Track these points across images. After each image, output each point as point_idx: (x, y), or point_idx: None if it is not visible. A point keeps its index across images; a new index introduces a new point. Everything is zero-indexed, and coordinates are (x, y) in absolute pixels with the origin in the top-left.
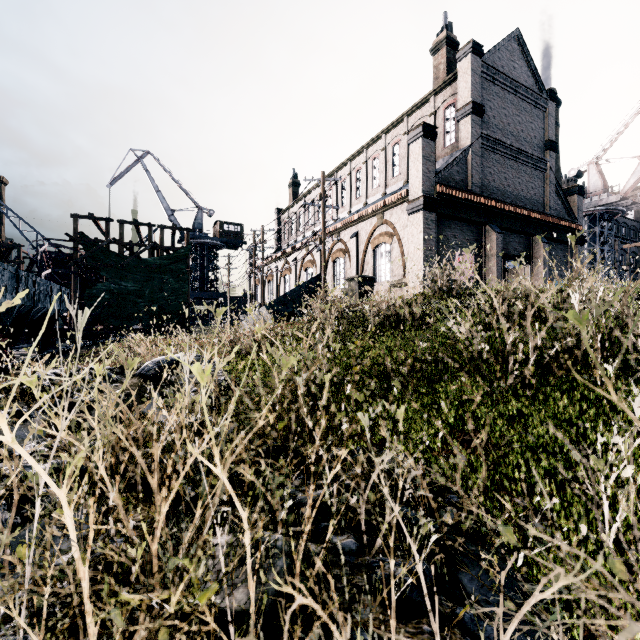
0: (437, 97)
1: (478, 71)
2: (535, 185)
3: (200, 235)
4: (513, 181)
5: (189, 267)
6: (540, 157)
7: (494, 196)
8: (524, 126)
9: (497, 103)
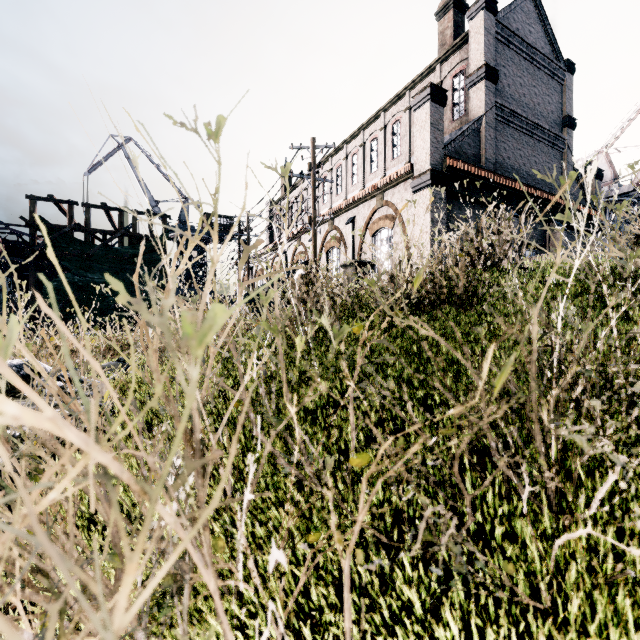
0: (443, 65)
1: (492, 31)
2: (552, 166)
3: (186, 228)
4: (529, 160)
5: None
6: (558, 134)
7: (509, 175)
8: (541, 99)
9: (512, 70)
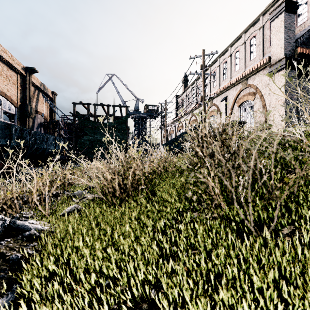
0: None
1: None
2: None
3: (137, 112)
4: None
5: (127, 126)
6: None
7: None
8: None
9: None
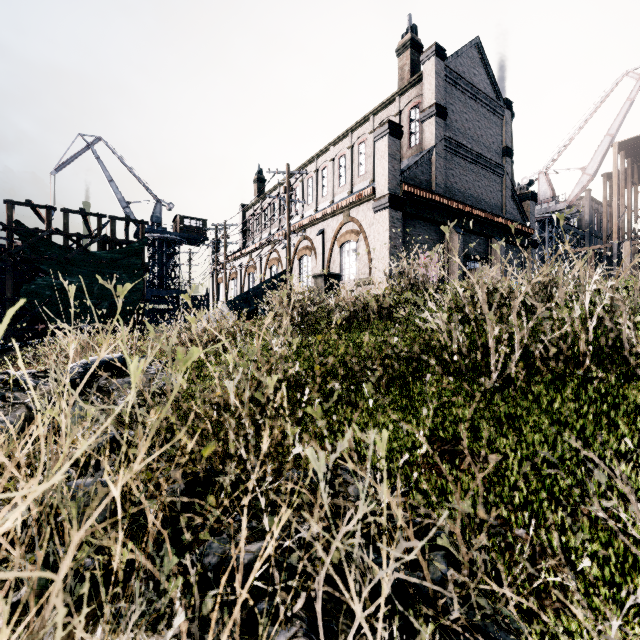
0: (402, 98)
1: (441, 74)
2: (493, 189)
3: (158, 229)
4: (473, 184)
5: (144, 262)
6: (498, 162)
7: (456, 198)
8: (483, 132)
9: (459, 107)
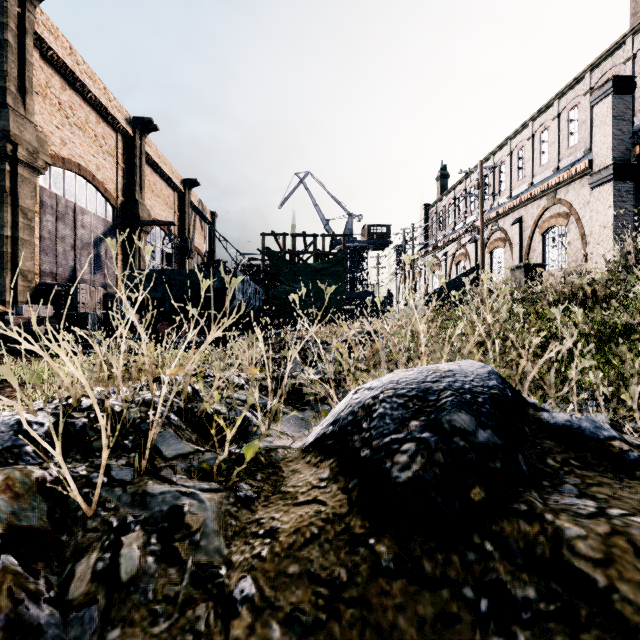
0: (636, 37)
1: None
2: None
3: (350, 240)
4: None
5: (345, 269)
6: None
7: None
8: None
9: None
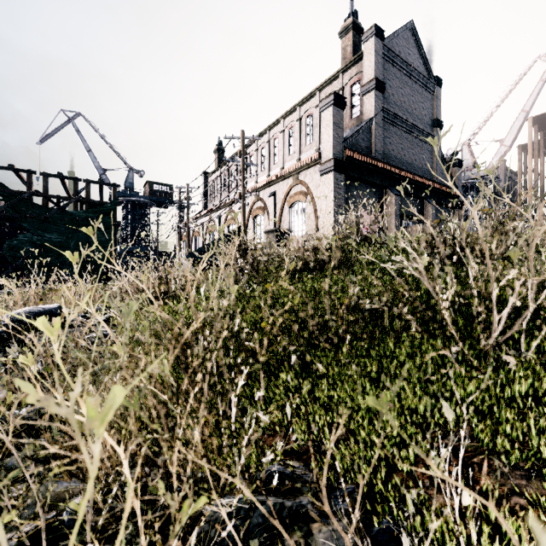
0: (345, 75)
1: (380, 52)
2: (425, 156)
3: (131, 193)
4: (408, 151)
5: (116, 221)
6: (429, 133)
7: (393, 163)
8: (417, 105)
9: (395, 83)
